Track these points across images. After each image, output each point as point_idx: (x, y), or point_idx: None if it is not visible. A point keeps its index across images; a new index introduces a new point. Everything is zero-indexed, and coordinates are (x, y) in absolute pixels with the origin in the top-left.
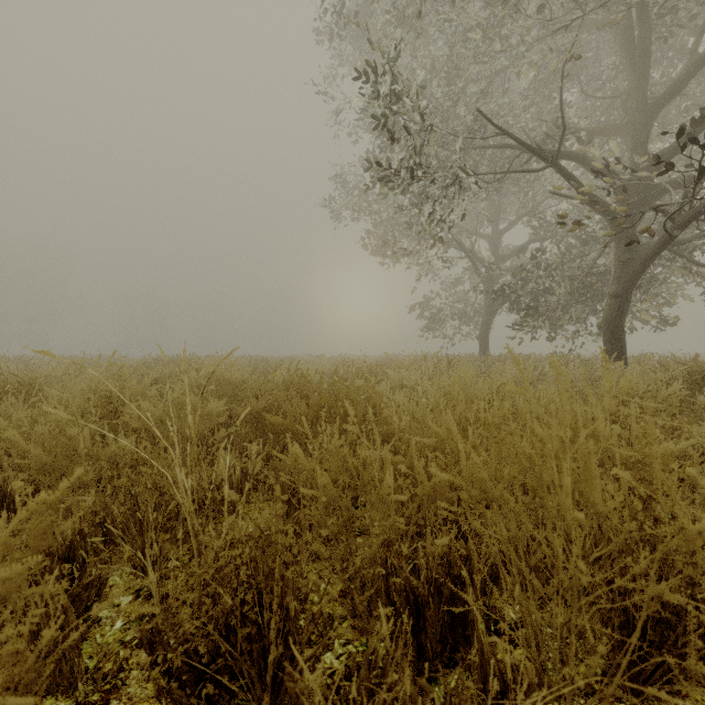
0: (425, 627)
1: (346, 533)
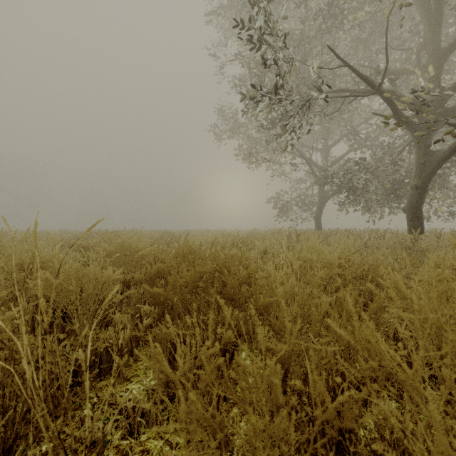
0: None
1: None
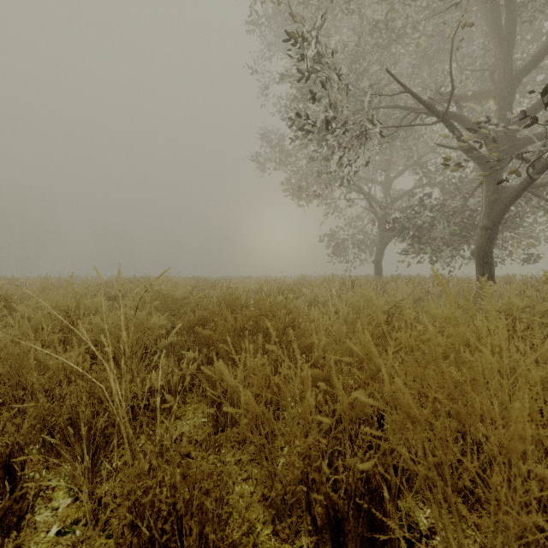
0: (346, 544)
1: (268, 446)
